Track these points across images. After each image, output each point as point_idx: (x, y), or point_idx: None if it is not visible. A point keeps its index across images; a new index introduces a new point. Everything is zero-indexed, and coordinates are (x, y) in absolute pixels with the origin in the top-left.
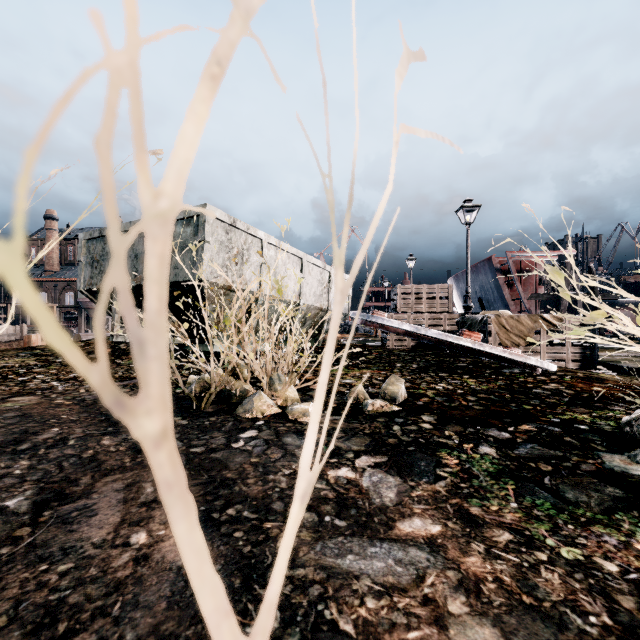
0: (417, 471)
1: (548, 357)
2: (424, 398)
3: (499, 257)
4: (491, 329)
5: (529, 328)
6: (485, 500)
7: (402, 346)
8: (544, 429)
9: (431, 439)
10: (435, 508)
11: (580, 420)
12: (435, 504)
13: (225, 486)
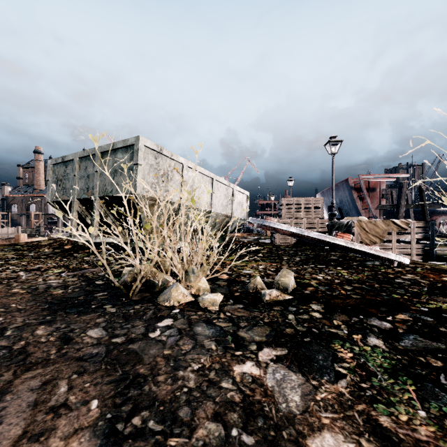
0: (317, 367)
1: (397, 252)
2: (310, 287)
3: (353, 179)
4: (354, 231)
5: (383, 230)
6: (391, 406)
7: (286, 243)
8: (418, 319)
9: (323, 329)
10: (343, 417)
11: (445, 309)
12: (342, 411)
13: (136, 385)
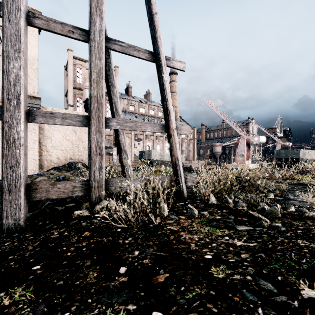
0: None
1: None
2: None
3: None
4: None
5: None
6: None
7: None
8: None
9: None
10: None
11: None
12: None
13: None
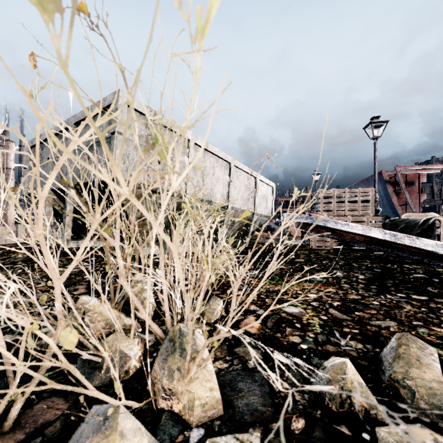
0: None
1: None
2: None
3: (388, 171)
4: (439, 233)
5: None
6: None
7: (320, 245)
8: None
9: None
10: None
11: None
12: None
13: None
